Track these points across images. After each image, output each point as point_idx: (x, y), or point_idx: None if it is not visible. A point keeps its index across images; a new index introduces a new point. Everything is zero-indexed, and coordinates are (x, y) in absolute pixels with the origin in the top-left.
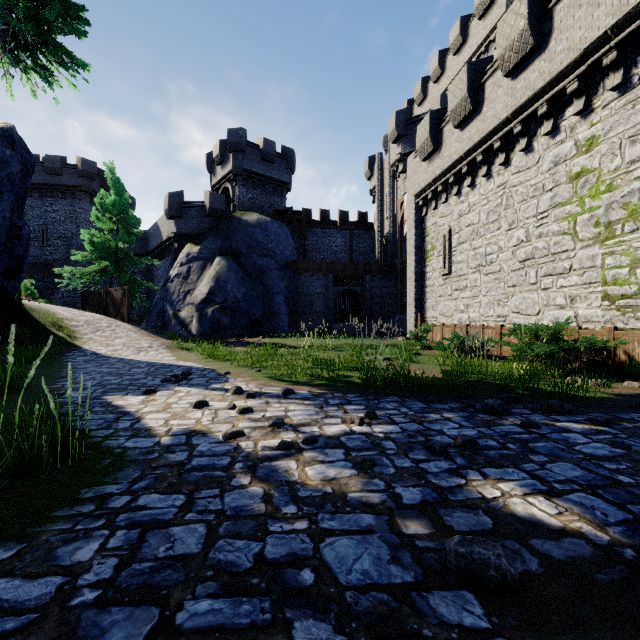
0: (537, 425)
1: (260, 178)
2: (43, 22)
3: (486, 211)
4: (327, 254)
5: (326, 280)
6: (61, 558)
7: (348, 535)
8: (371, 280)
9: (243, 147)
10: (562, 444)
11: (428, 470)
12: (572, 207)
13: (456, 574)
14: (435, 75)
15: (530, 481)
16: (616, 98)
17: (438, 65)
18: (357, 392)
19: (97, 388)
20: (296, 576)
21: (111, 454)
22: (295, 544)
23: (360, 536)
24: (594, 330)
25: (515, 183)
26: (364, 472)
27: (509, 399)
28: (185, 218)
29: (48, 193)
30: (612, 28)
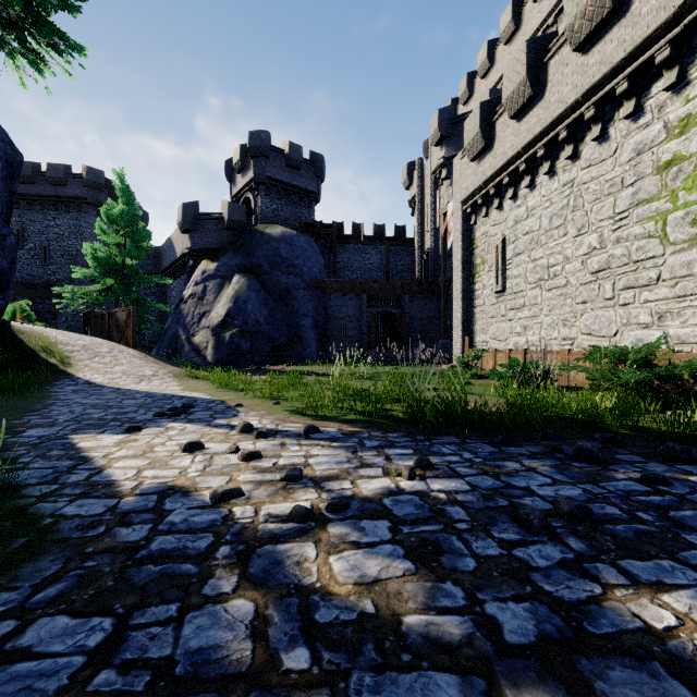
0: (667, 480)
1: (285, 187)
2: None
3: (549, 215)
4: (360, 273)
5: (359, 301)
6: None
7: None
8: (410, 301)
9: (266, 152)
10: None
11: (530, 563)
12: (660, 204)
13: None
14: (483, 69)
15: None
16: None
17: (486, 57)
18: (401, 430)
19: (69, 424)
20: None
21: (33, 528)
22: None
23: None
24: (691, 353)
25: (585, 179)
26: (426, 567)
27: (605, 440)
28: (201, 232)
29: (51, 206)
30: None
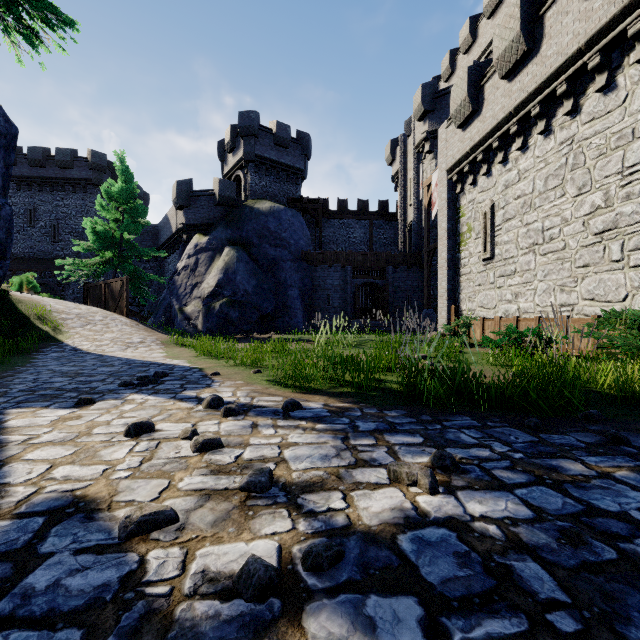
0: None
1: (273, 165)
2: None
3: (543, 176)
4: (345, 246)
5: (344, 272)
6: None
7: None
8: (394, 272)
9: (255, 131)
10: None
11: None
12: None
13: None
14: (465, 45)
15: None
16: None
17: (469, 33)
18: (400, 407)
19: (20, 395)
20: None
21: None
22: None
23: None
24: None
25: (588, 134)
26: None
27: None
28: (194, 208)
29: (59, 187)
30: None
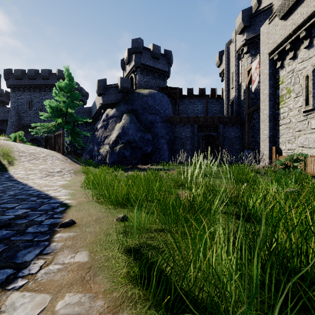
0: None
1: (151, 69)
2: None
3: None
4: (191, 115)
5: (193, 128)
6: None
7: None
8: (223, 128)
9: (140, 49)
10: None
11: None
12: None
13: None
14: None
15: None
16: None
17: None
18: None
19: None
20: None
21: None
22: None
23: None
24: None
25: None
26: None
27: None
28: (107, 94)
29: (43, 89)
30: None
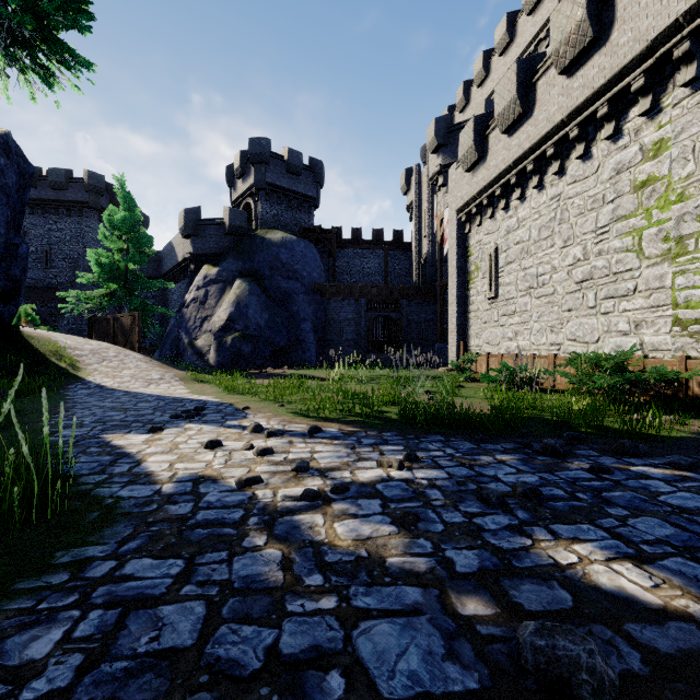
0: (609, 470)
1: (285, 193)
2: (42, 16)
3: (538, 227)
4: (359, 277)
5: (358, 305)
6: (8, 654)
7: (389, 617)
8: (408, 305)
9: (266, 158)
10: (643, 493)
11: (484, 527)
12: (637, 220)
13: (534, 676)
14: (479, 78)
15: (612, 542)
16: (689, 95)
17: (482, 67)
18: (394, 430)
19: (96, 425)
20: (320, 683)
21: (100, 505)
22: (320, 632)
23: (404, 619)
24: (663, 359)
25: (571, 194)
26: (406, 529)
27: (571, 438)
28: (202, 237)
29: (52, 210)
30: (685, 15)
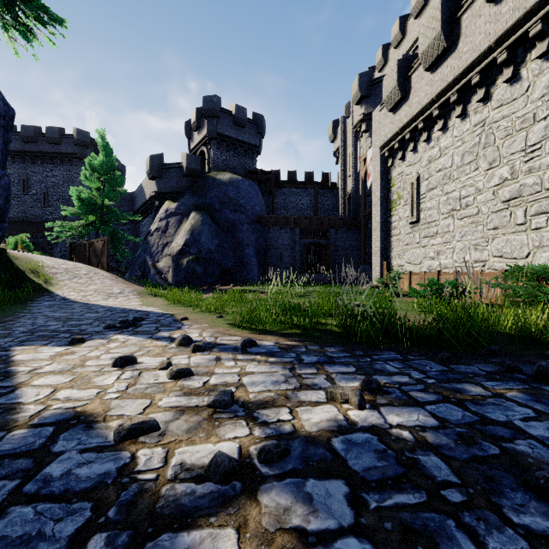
0: None
1: (233, 141)
2: None
3: (460, 153)
4: (294, 211)
5: (293, 233)
6: None
7: None
8: (335, 233)
9: (217, 113)
10: None
11: None
12: None
13: None
14: (396, 40)
15: None
16: None
17: (399, 30)
18: (338, 344)
19: (22, 335)
20: None
21: None
22: None
23: None
24: None
25: (497, 118)
26: None
27: None
28: (165, 178)
29: (49, 160)
30: None
